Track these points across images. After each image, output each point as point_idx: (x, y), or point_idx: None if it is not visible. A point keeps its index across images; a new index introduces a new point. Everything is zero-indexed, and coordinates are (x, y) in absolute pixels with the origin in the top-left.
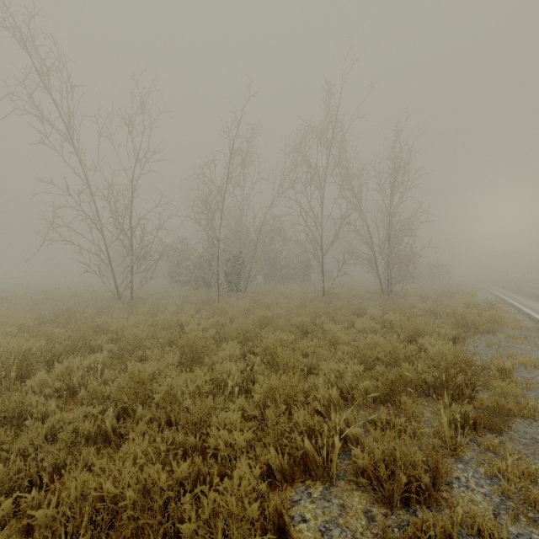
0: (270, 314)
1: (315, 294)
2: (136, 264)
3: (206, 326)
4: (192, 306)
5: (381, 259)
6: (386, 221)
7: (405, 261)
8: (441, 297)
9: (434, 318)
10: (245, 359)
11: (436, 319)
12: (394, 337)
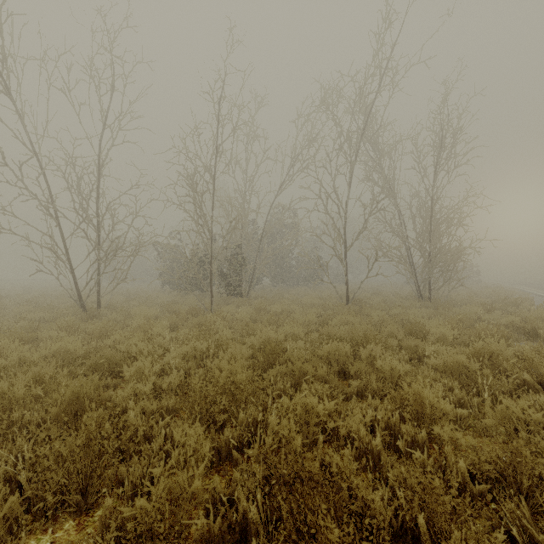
0: (281, 336)
1: (335, 300)
2: (104, 262)
3: (173, 360)
4: (169, 319)
5: (420, 256)
6: (426, 207)
7: (455, 257)
8: (508, 305)
9: (530, 340)
10: (229, 455)
11: (531, 341)
12: (540, 399)
